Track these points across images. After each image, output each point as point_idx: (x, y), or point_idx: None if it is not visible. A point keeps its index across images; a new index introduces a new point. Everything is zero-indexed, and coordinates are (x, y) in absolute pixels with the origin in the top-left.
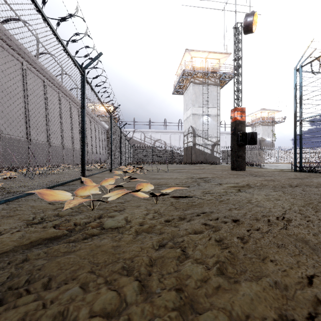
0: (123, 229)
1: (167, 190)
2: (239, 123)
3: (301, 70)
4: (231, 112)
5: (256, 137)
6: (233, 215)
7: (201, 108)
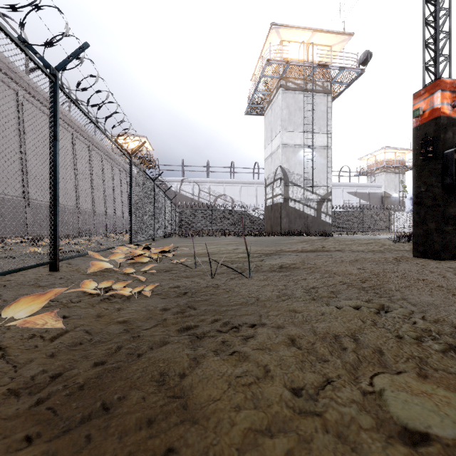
0: None
1: None
2: (449, 125)
3: None
4: (416, 99)
5: None
6: None
7: (299, 133)
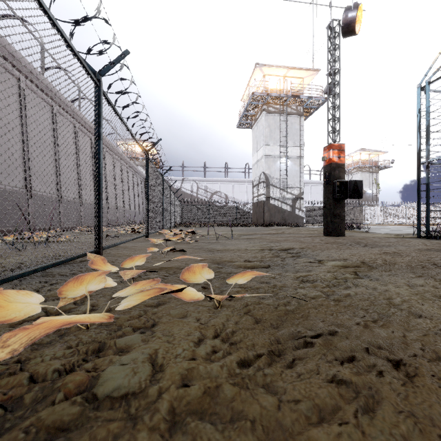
0: (139, 402)
1: (237, 280)
2: (337, 167)
3: (429, 89)
4: (324, 151)
5: (361, 187)
6: (382, 345)
7: (278, 146)
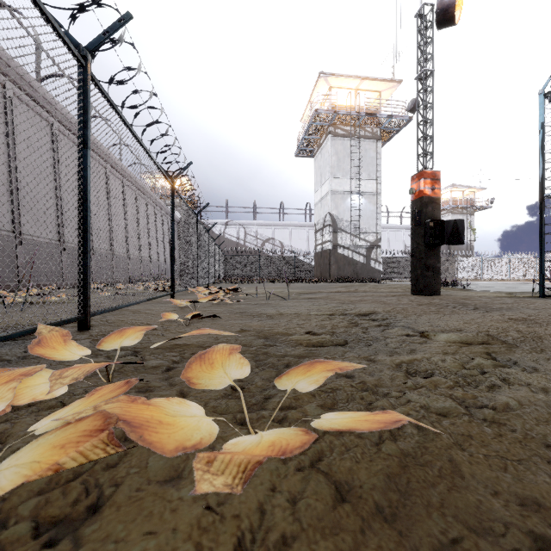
0: None
1: (295, 382)
2: (429, 202)
3: None
4: (412, 181)
5: (463, 229)
6: None
7: (348, 180)
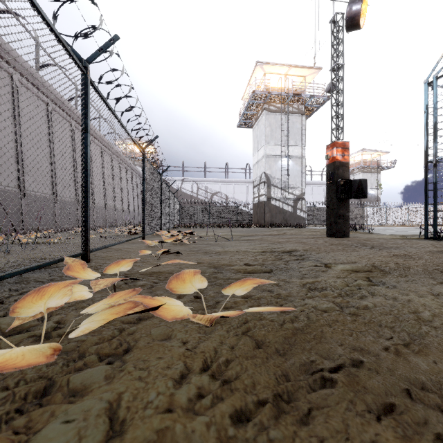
0: None
1: (234, 290)
2: (340, 166)
3: (436, 84)
4: (327, 149)
5: (366, 186)
6: (427, 384)
7: (279, 146)
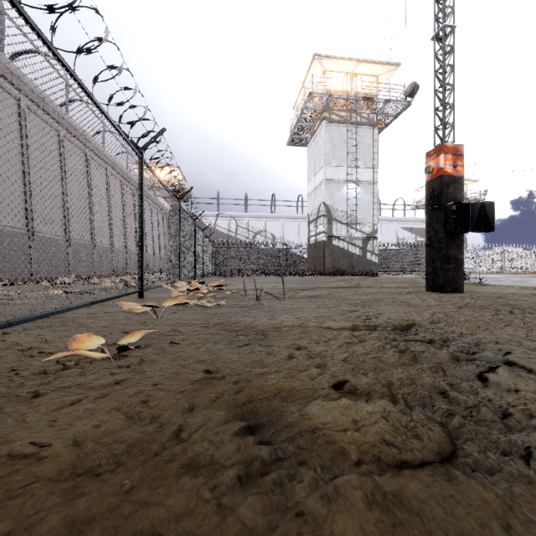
0: None
1: None
2: (451, 182)
3: None
4: (428, 158)
5: (492, 213)
6: None
7: (343, 168)
